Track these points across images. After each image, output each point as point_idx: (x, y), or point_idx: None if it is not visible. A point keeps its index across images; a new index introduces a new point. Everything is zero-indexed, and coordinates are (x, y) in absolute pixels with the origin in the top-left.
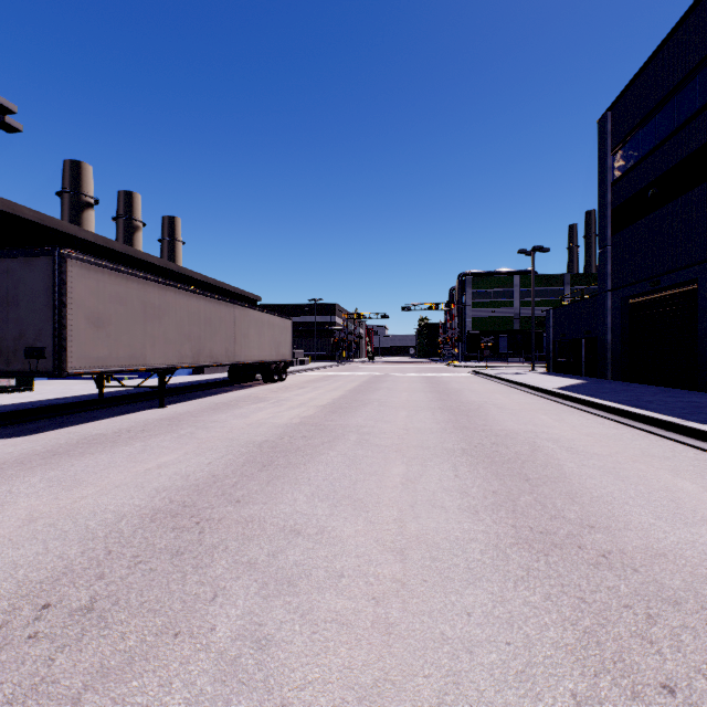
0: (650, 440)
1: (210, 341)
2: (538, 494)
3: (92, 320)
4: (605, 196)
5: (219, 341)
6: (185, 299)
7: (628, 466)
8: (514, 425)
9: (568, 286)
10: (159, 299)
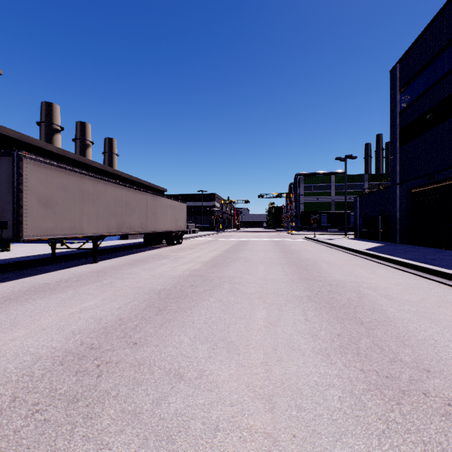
0: (443, 288)
1: (129, 217)
2: (374, 337)
3: (42, 202)
4: (396, 120)
5: (136, 217)
6: (111, 189)
7: (435, 311)
8: (341, 277)
9: (366, 182)
10: (93, 188)
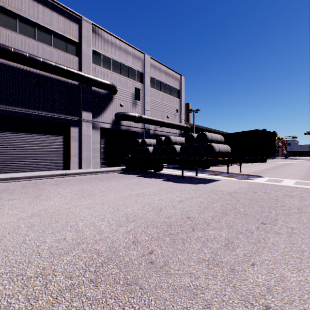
0: None
1: None
2: None
3: None
4: None
5: None
6: None
7: None
8: None
9: None
10: None
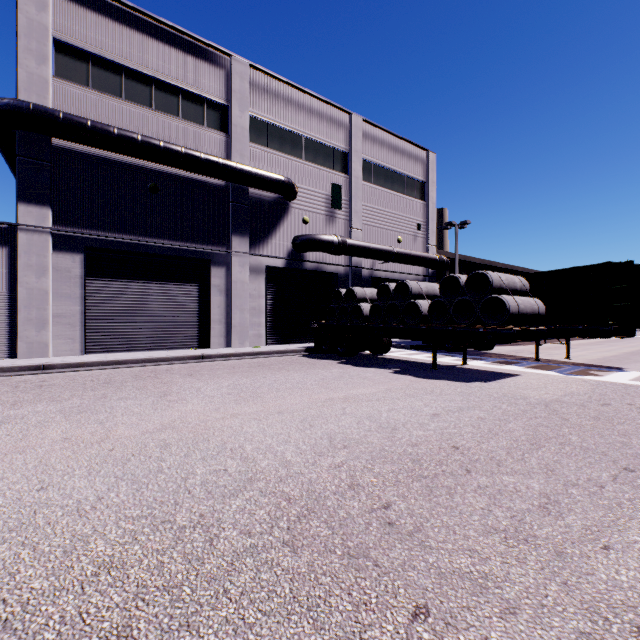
0: None
1: None
2: None
3: None
4: None
5: None
6: None
7: None
8: None
9: None
10: None
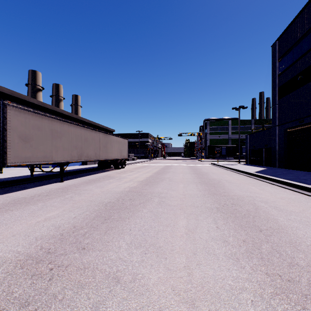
0: None
1: (87, 149)
2: (272, 243)
3: (22, 138)
4: (275, 81)
5: (91, 149)
6: (73, 129)
7: None
8: (240, 192)
9: (253, 125)
10: (60, 128)
